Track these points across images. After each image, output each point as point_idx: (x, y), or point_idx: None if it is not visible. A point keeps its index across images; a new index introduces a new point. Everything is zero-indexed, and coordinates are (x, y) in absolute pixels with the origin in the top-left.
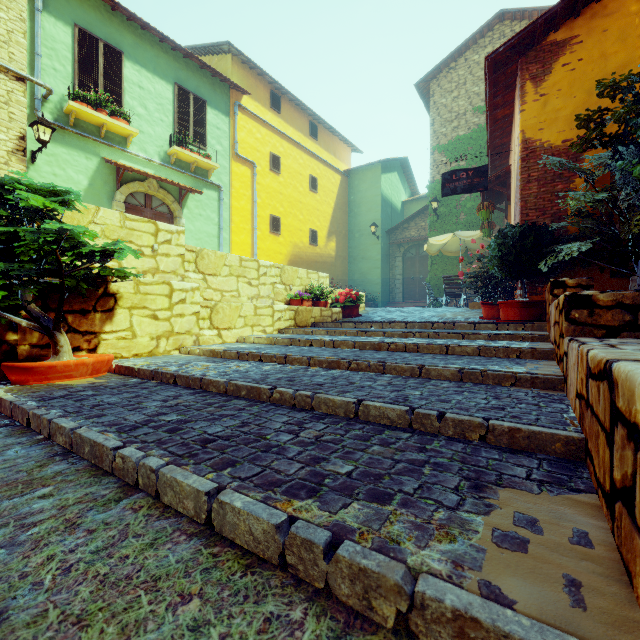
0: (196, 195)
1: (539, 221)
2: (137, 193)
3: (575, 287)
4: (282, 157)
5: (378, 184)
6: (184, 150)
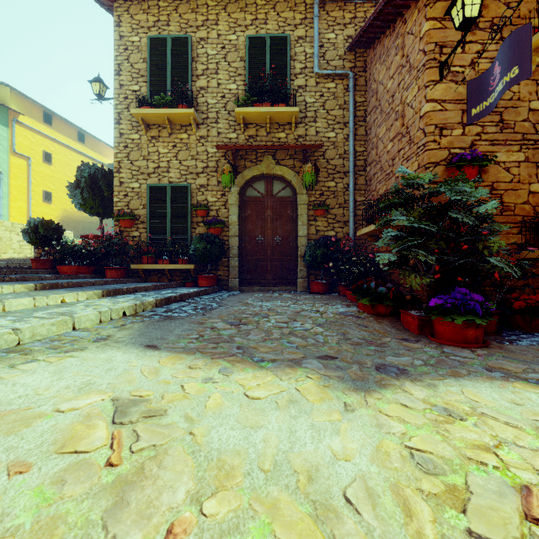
0: None
1: None
2: None
3: None
4: (54, 154)
5: None
6: None
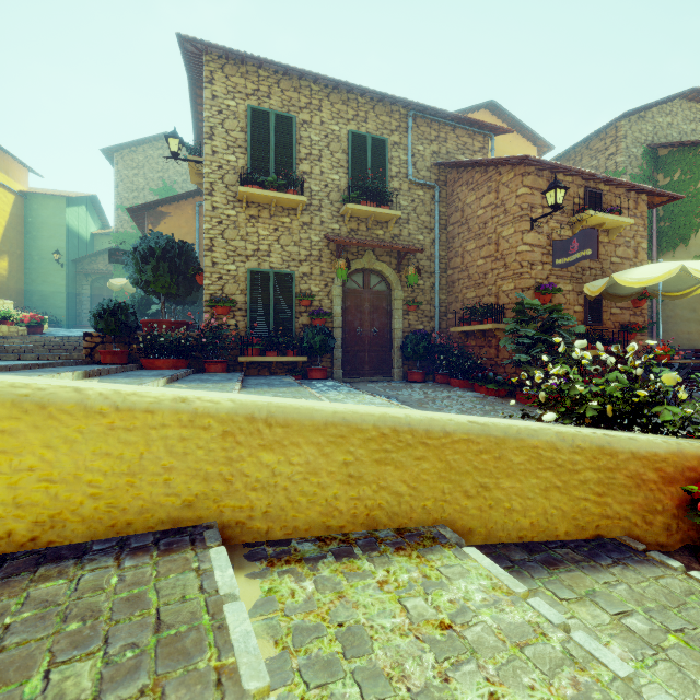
0: None
1: None
2: None
3: None
4: None
5: (63, 215)
6: None
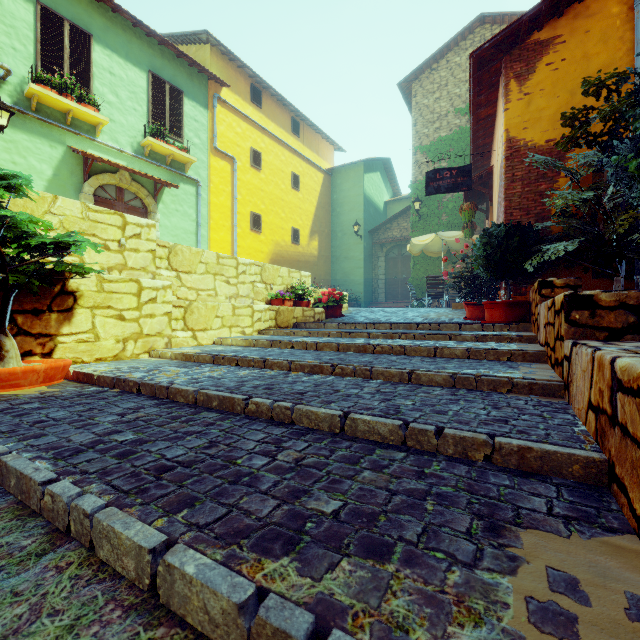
0: (172, 189)
1: (523, 221)
2: (108, 185)
3: (563, 287)
4: (263, 153)
5: (361, 183)
6: (159, 142)
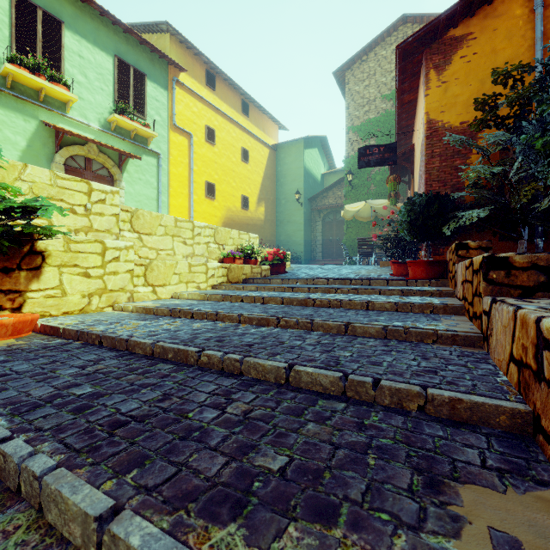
0: (136, 160)
1: (441, 191)
2: (77, 156)
3: (476, 249)
4: (217, 130)
5: (301, 158)
6: (124, 118)
